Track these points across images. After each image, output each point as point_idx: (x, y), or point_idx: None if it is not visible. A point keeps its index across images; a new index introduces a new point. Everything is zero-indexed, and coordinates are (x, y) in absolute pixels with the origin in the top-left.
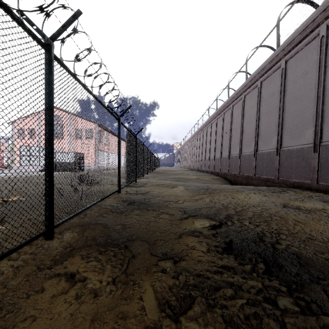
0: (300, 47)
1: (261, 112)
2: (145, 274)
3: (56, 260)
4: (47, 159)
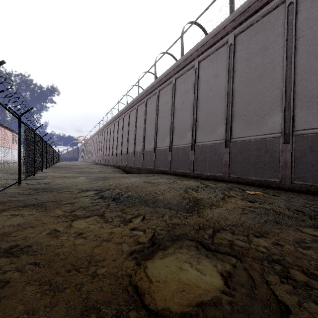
0: (165, 85)
1: (147, 121)
2: (56, 207)
3: None
4: None
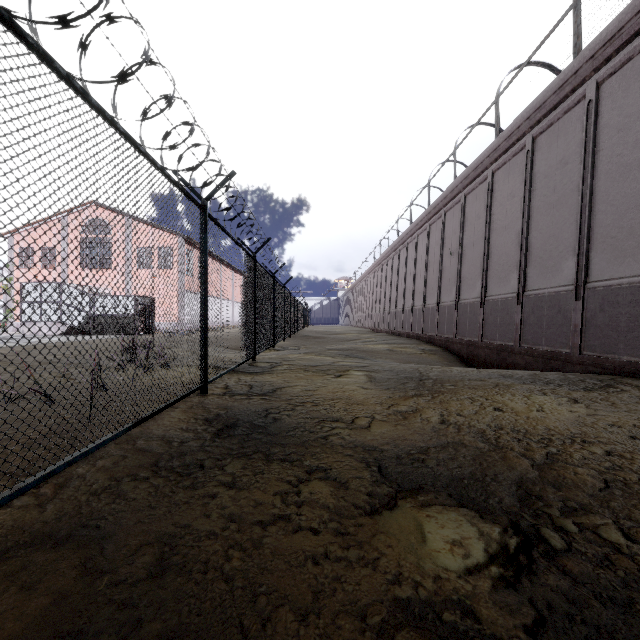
0: (637, 46)
1: (535, 204)
2: None
3: None
4: None
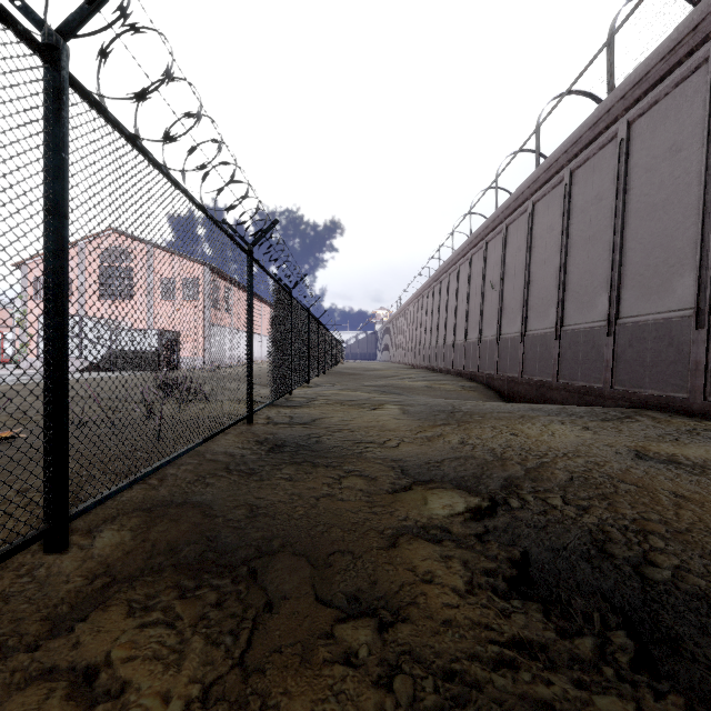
0: (663, 90)
1: (572, 239)
2: (298, 670)
3: (58, 619)
4: (49, 343)
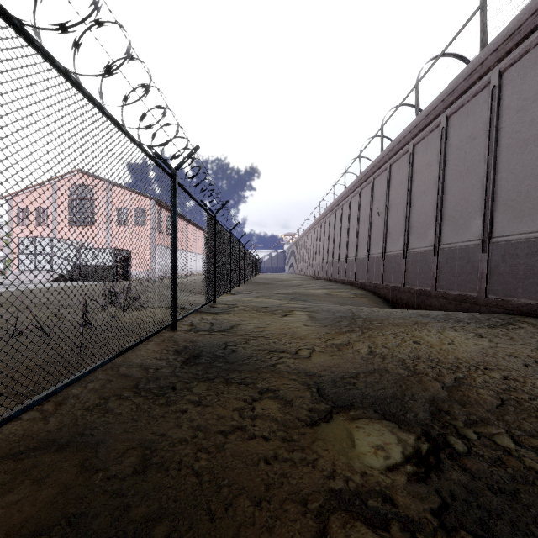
0: (533, 41)
1: (449, 172)
2: None
3: None
4: None
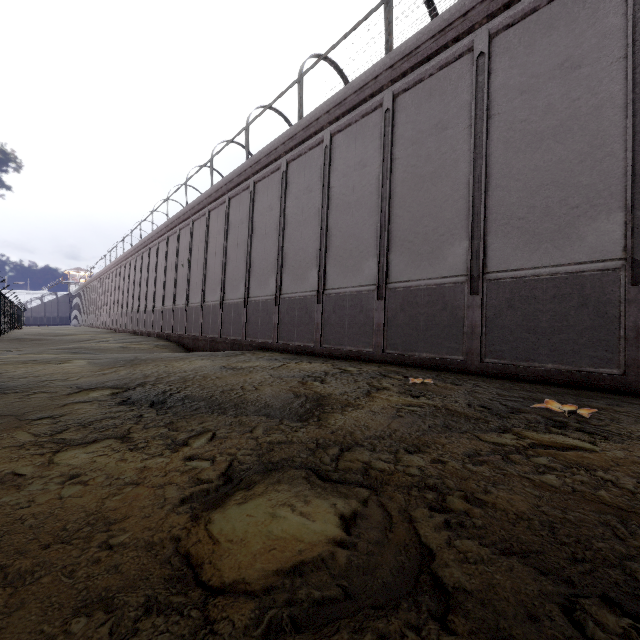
0: (267, 173)
1: (230, 243)
2: (15, 428)
3: None
4: None
